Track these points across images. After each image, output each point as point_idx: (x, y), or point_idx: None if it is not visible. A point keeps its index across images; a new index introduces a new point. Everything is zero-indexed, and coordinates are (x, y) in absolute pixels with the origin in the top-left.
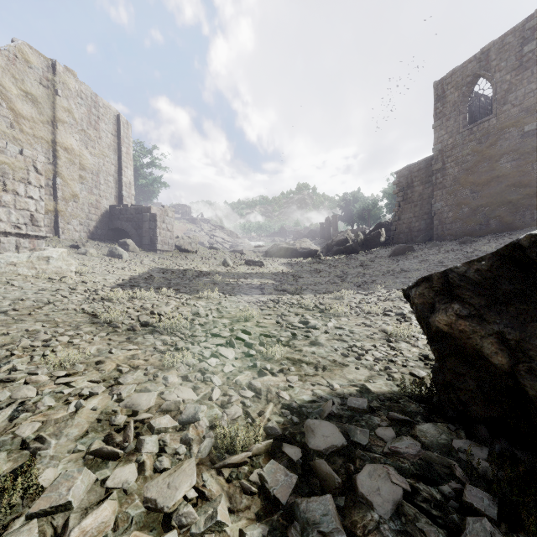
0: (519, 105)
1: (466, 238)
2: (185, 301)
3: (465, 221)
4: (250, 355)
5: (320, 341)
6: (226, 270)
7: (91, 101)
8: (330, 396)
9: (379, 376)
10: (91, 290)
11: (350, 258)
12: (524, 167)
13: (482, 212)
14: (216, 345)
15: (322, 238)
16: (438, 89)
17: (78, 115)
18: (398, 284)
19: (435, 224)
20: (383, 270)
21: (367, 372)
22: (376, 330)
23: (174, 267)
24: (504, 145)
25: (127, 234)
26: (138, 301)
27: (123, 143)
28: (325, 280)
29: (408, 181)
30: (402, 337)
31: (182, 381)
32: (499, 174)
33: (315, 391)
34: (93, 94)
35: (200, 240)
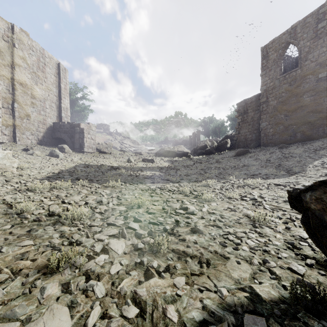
0: (315, 61)
1: (282, 145)
2: (94, 190)
3: (281, 134)
4: (138, 248)
5: (199, 228)
6: (129, 165)
7: (39, 53)
8: (221, 310)
9: (261, 272)
10: (22, 182)
11: (209, 157)
12: (319, 100)
13: (292, 129)
14: (109, 236)
15: (190, 145)
16: (264, 51)
17: (30, 62)
18: (243, 175)
19: (261, 136)
20: (231, 165)
21: (249, 268)
22: (240, 214)
23: (94, 163)
24: (306, 86)
25: (65, 141)
26: (56, 191)
27: (62, 81)
28: (195, 172)
29: (244, 109)
30: (263, 222)
31: (61, 292)
32: (302, 105)
33: (203, 301)
34: (41, 48)
35: (115, 146)
